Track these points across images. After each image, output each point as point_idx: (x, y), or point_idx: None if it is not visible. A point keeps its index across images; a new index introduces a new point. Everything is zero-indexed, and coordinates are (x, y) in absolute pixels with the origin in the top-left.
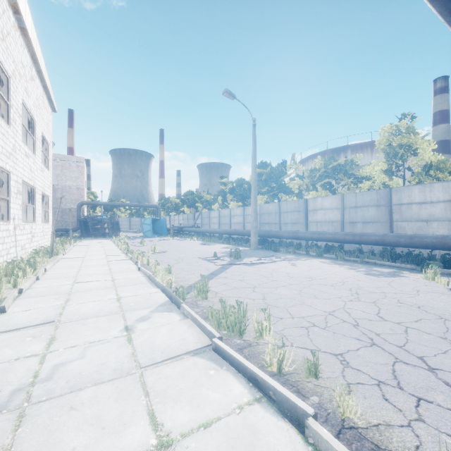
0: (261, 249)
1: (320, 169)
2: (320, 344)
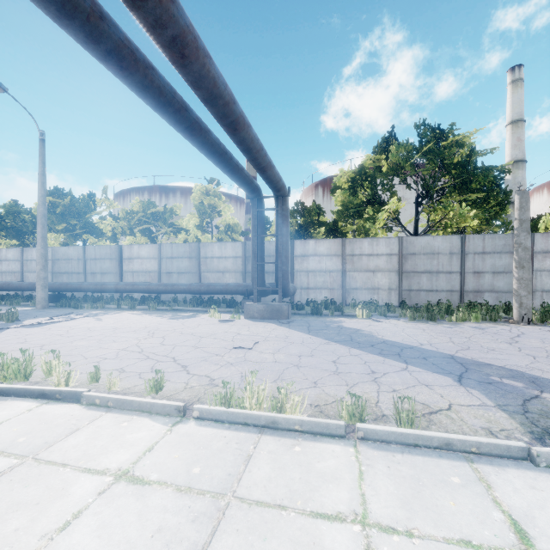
0: (54, 307)
1: (138, 212)
2: (108, 367)
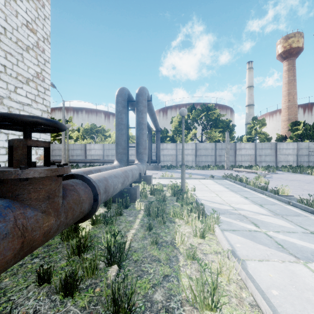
0: None
1: (89, 129)
2: None
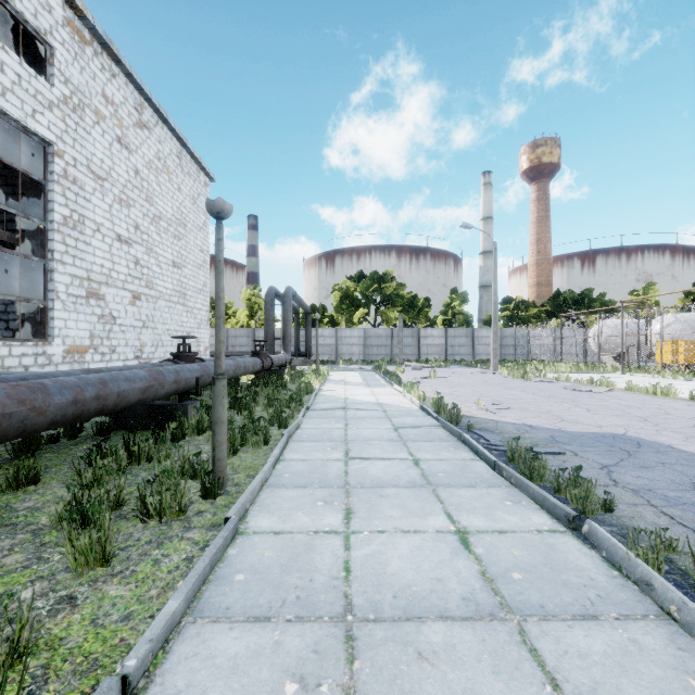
0: None
1: None
2: None
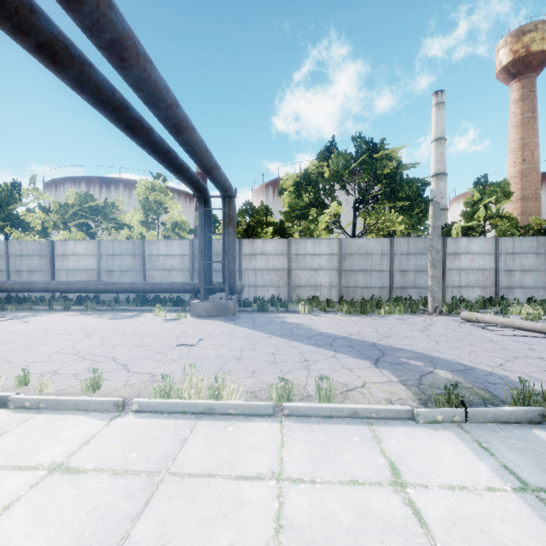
0: None
1: (74, 205)
2: (38, 370)
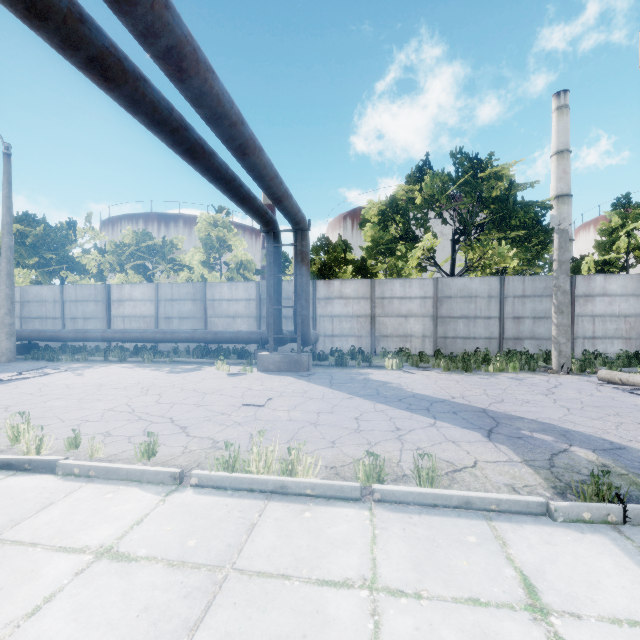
0: (23, 360)
1: (131, 245)
2: (90, 431)
